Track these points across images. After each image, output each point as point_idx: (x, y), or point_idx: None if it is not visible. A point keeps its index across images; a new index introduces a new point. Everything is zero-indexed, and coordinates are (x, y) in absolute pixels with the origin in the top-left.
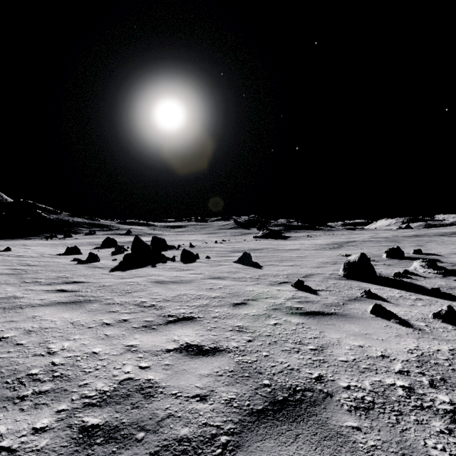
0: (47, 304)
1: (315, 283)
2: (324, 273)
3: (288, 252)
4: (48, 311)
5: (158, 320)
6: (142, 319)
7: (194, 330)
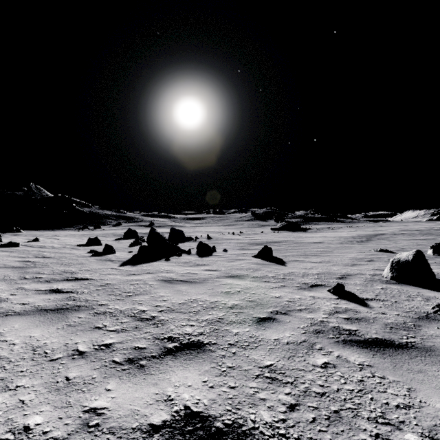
0: (25, 312)
1: (358, 287)
2: (364, 274)
3: (311, 246)
4: (18, 323)
5: (152, 348)
6: (131, 344)
7: (200, 374)
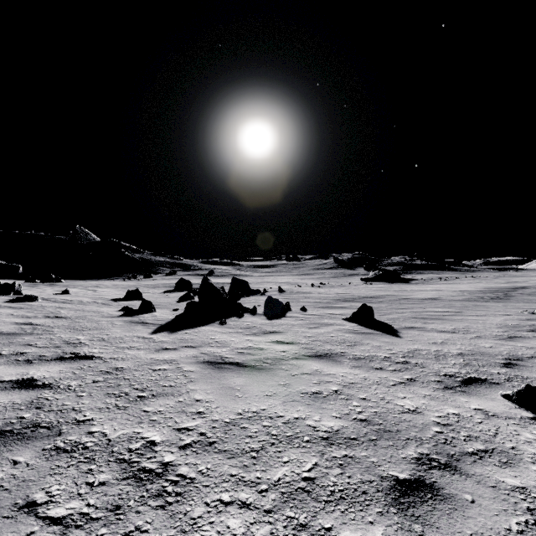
0: None
1: None
2: None
3: (425, 303)
4: None
5: None
6: None
7: None
